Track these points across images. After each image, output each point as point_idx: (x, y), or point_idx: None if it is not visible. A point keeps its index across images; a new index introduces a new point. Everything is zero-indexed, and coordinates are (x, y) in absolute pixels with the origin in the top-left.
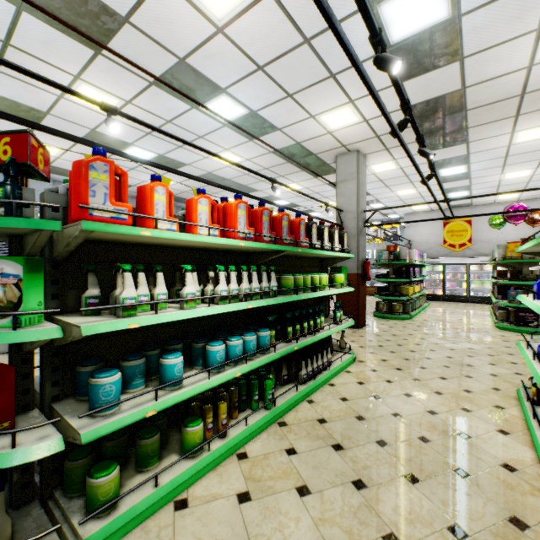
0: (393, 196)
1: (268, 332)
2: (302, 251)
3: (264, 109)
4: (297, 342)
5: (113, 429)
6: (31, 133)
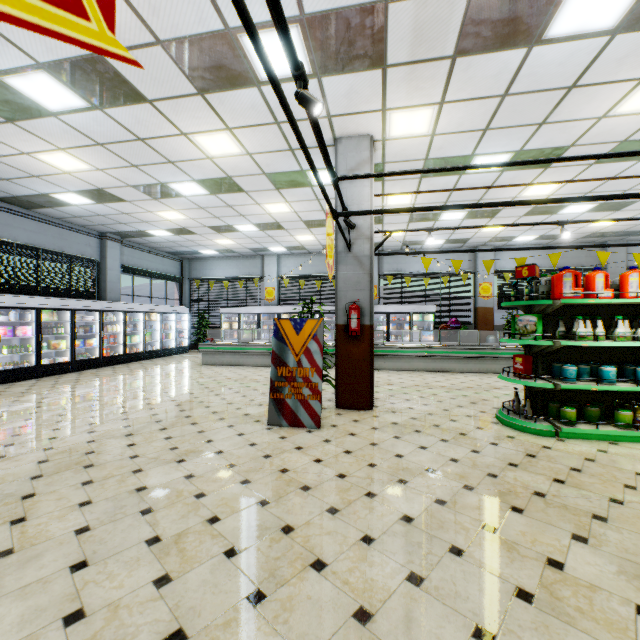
0: None
1: None
2: None
3: None
4: None
5: (574, 388)
6: (535, 264)
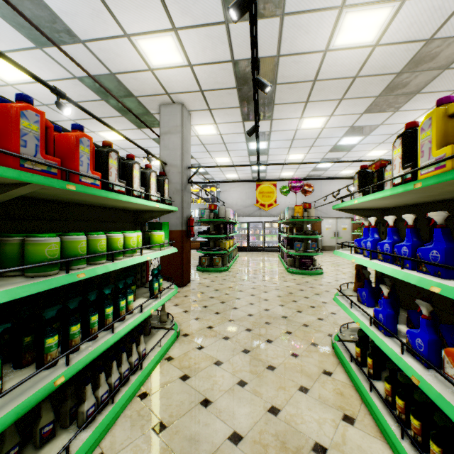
0: (213, 162)
1: None
2: (79, 191)
3: None
4: (67, 364)
5: None
6: None
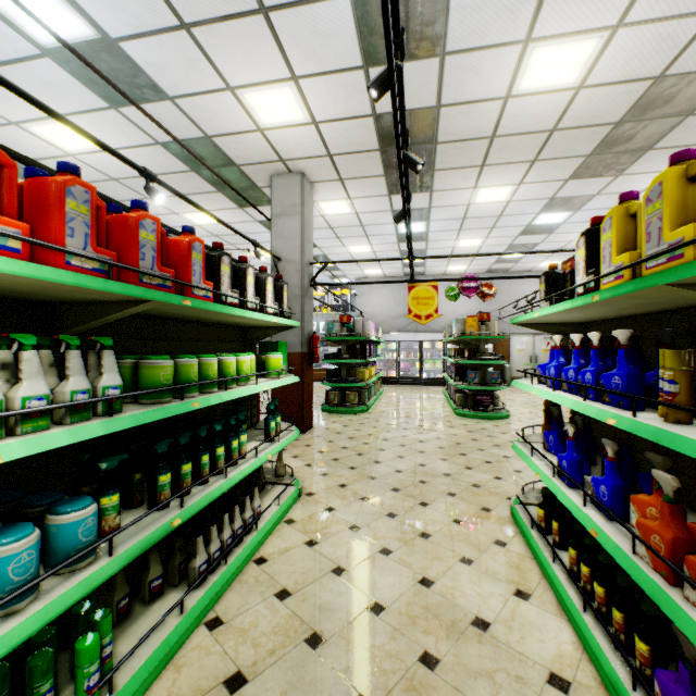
0: (345, 252)
1: (89, 510)
2: (194, 306)
3: (134, 40)
4: (182, 506)
5: None
6: None
